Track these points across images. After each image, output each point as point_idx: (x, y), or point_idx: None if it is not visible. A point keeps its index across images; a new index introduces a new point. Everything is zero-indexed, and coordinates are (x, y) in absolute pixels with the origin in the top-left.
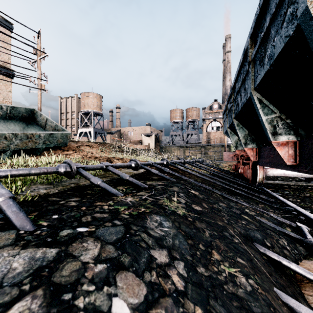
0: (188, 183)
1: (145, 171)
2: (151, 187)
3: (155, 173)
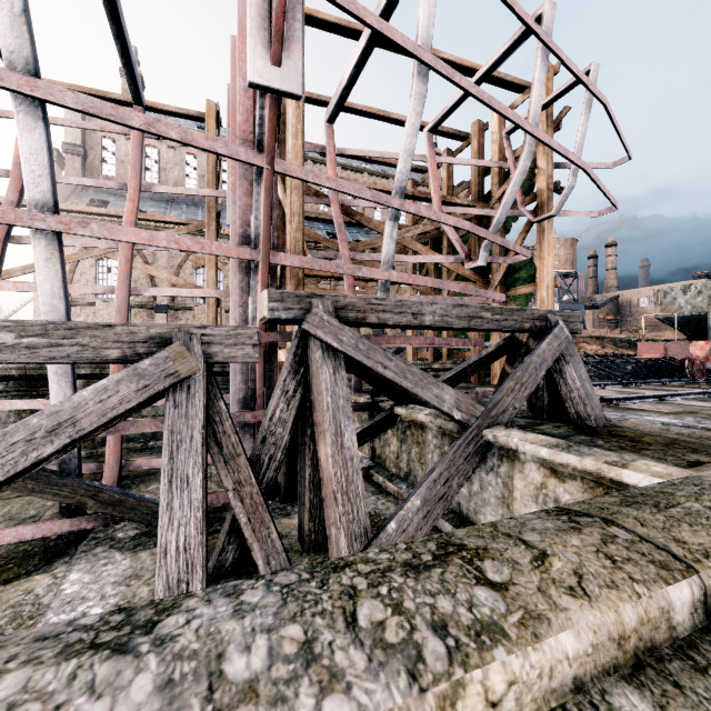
0: (665, 362)
1: (647, 360)
2: (643, 361)
3: (649, 359)
